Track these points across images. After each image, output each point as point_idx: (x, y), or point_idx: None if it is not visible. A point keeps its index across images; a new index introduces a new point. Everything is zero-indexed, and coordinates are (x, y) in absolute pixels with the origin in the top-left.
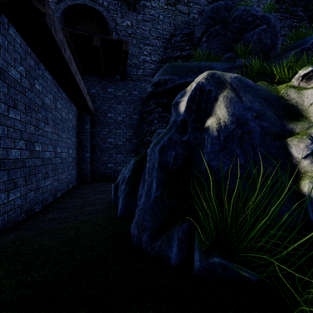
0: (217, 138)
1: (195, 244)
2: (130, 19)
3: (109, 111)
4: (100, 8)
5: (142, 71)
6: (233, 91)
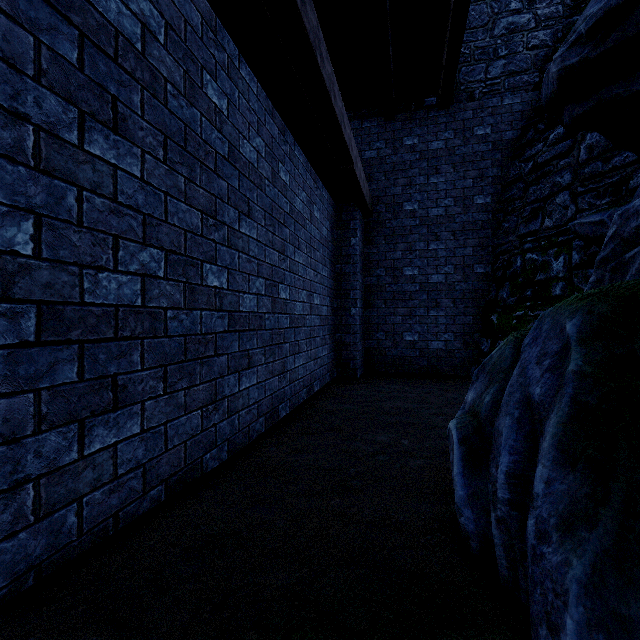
0: None
1: None
2: None
3: (407, 198)
4: None
5: (502, 63)
6: None
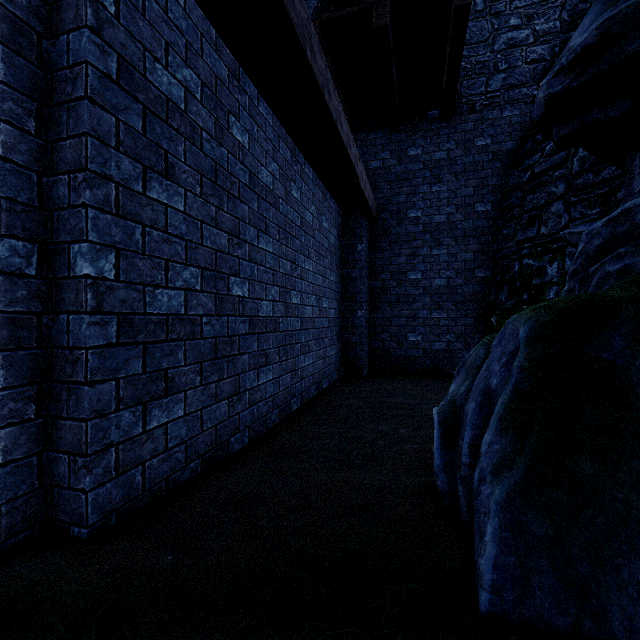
0: None
1: None
2: None
3: (411, 206)
4: None
5: (502, 76)
6: None
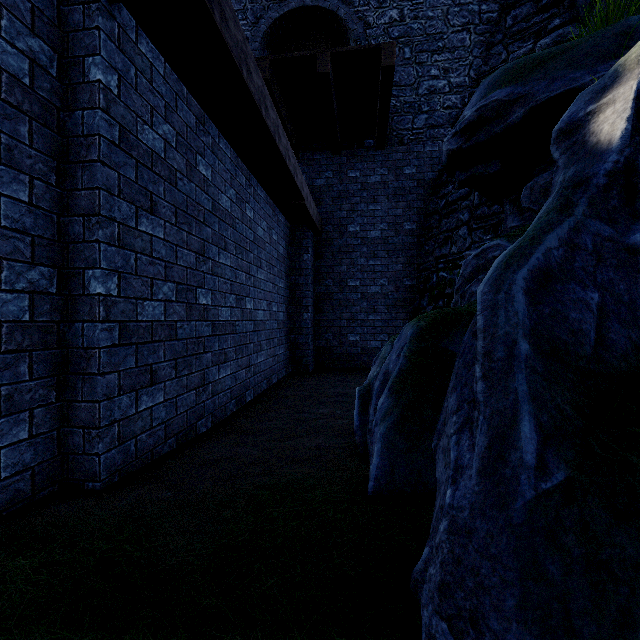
0: None
1: None
2: (397, 4)
3: (351, 221)
4: (332, 3)
5: (425, 117)
6: None
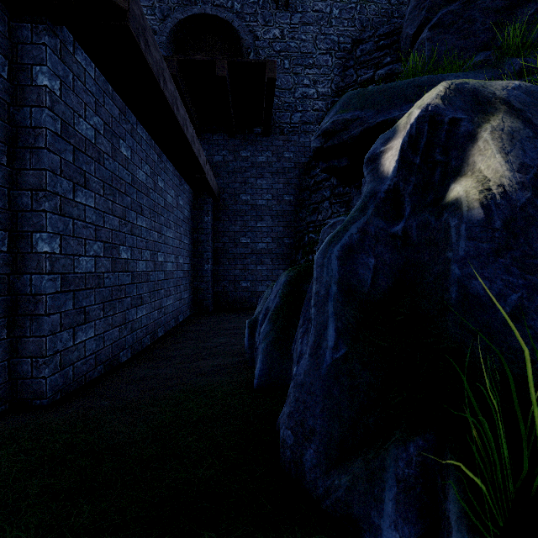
0: (484, 224)
1: (450, 509)
2: (279, 25)
3: (243, 191)
4: (228, 15)
5: (300, 115)
6: (516, 116)
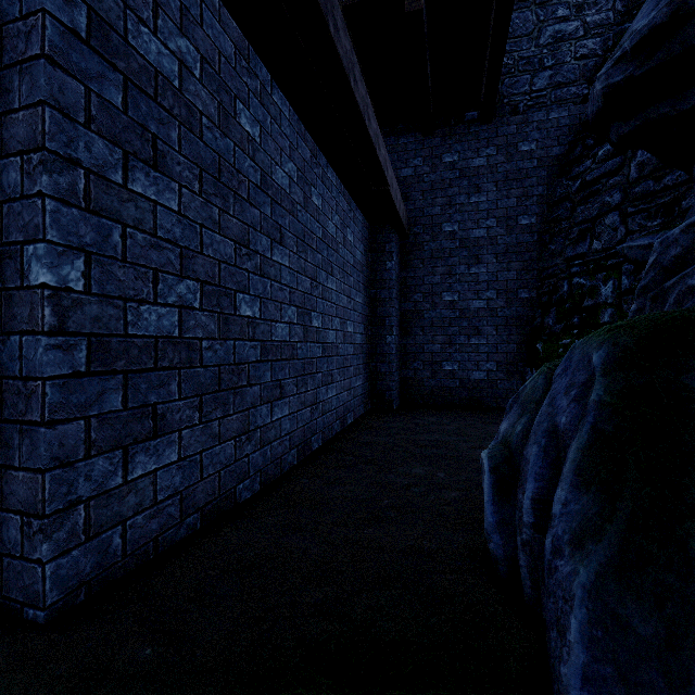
0: None
1: None
2: None
3: (446, 218)
4: None
5: (548, 74)
6: None
